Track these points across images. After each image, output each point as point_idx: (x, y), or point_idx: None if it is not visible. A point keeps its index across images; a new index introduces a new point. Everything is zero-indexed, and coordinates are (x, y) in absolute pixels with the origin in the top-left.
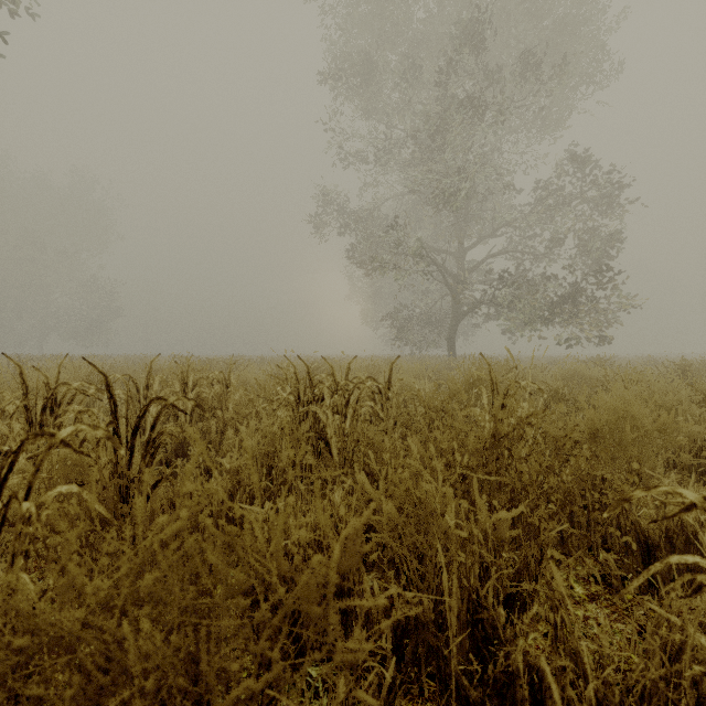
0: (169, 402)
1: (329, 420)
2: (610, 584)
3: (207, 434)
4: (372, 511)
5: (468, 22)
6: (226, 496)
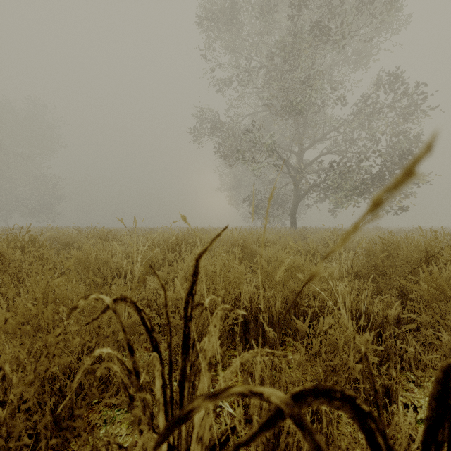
0: None
1: None
2: None
3: None
4: None
5: None
6: None
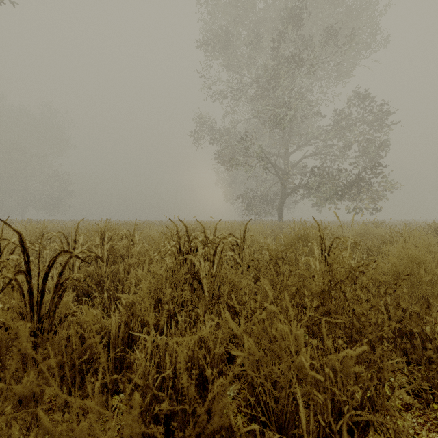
0: (74, 254)
1: (201, 265)
2: (417, 394)
3: (118, 273)
4: (238, 366)
5: (291, 8)
6: (122, 325)
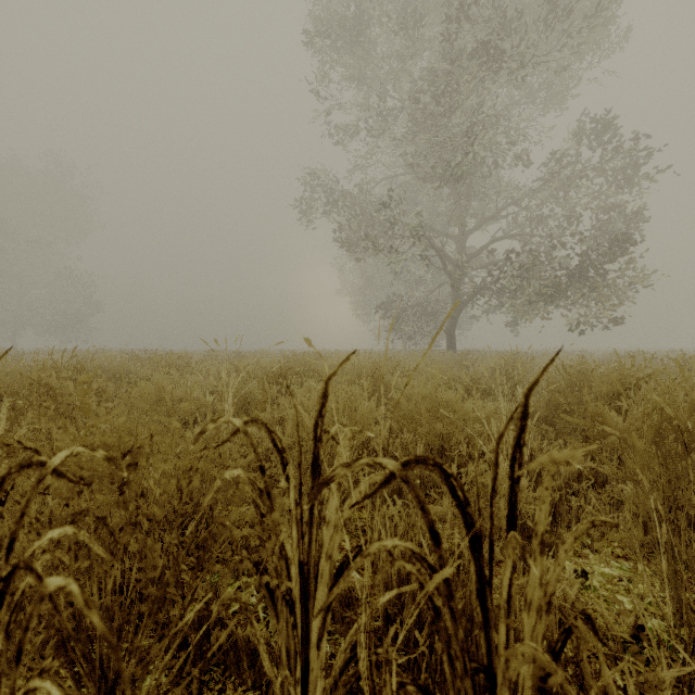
0: None
1: None
2: None
3: None
4: None
5: None
6: None
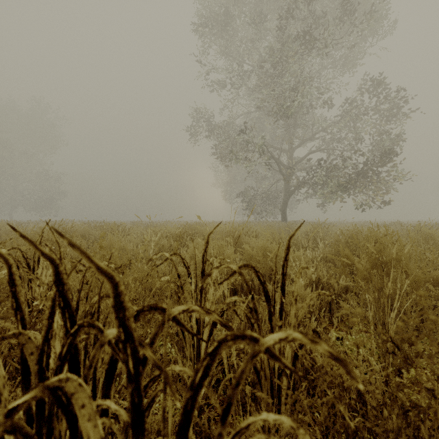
0: None
1: None
2: None
3: None
4: None
5: None
6: None
